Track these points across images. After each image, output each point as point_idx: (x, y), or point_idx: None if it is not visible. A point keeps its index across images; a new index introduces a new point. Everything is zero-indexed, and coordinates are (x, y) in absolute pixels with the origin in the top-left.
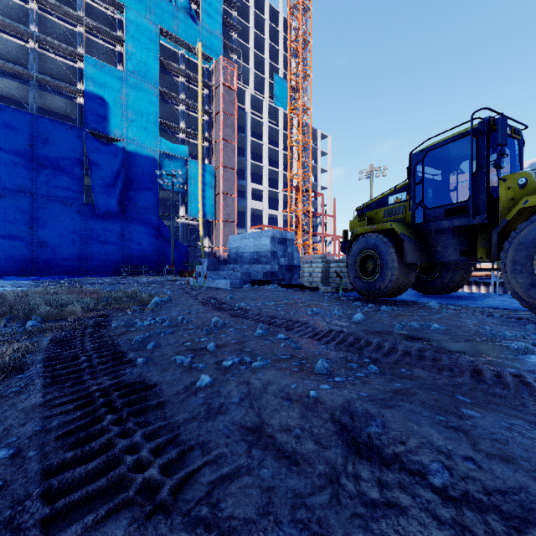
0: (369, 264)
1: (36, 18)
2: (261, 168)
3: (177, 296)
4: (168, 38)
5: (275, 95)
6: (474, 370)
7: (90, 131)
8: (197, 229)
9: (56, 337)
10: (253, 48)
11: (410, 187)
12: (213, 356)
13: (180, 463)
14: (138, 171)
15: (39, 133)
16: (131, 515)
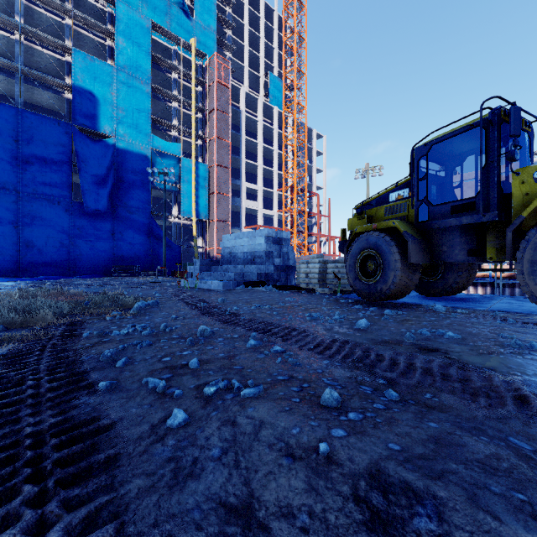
0: (370, 264)
1: (21, 9)
2: (256, 168)
3: (166, 298)
4: (161, 33)
5: (270, 94)
6: (516, 396)
7: (78, 126)
8: (190, 228)
9: (10, 352)
10: (247, 45)
11: (413, 183)
12: (195, 377)
13: None
14: (129, 169)
15: (25, 128)
16: None
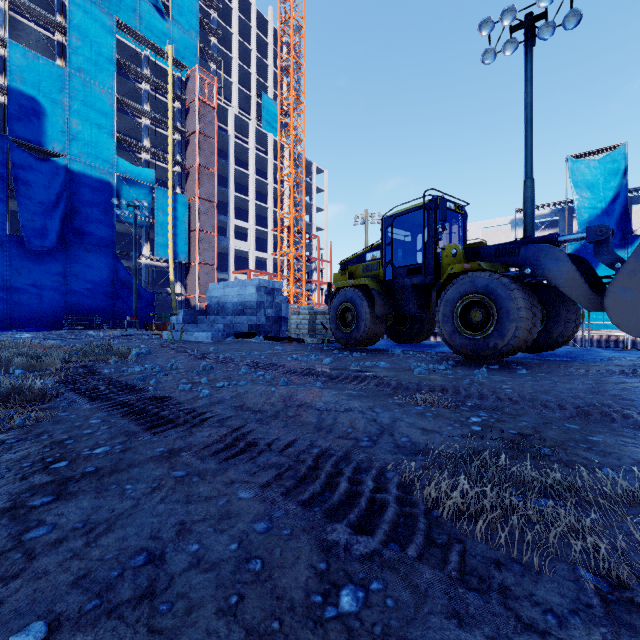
0: (348, 316)
1: None
2: (247, 202)
3: (154, 349)
4: (128, 33)
5: (263, 118)
6: (381, 383)
7: (16, 140)
8: (165, 271)
9: (58, 381)
10: (237, 58)
11: (383, 246)
12: (208, 385)
13: (201, 417)
14: (87, 197)
15: None
16: (184, 427)
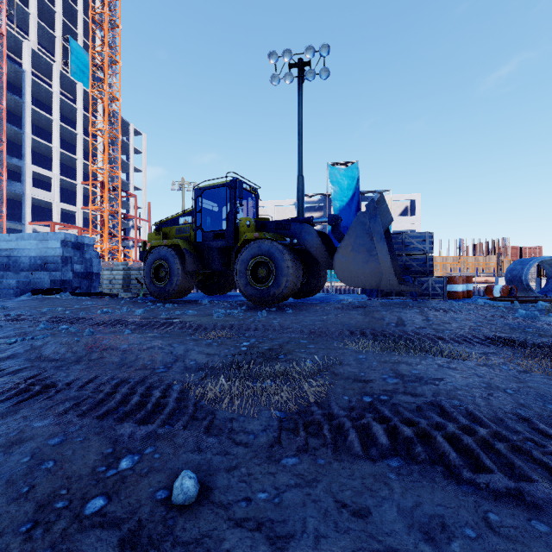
0: (162, 271)
1: None
2: (50, 149)
3: None
4: None
5: (71, 64)
6: (185, 326)
7: None
8: None
9: None
10: None
11: (194, 213)
12: None
13: None
14: None
15: None
16: None
